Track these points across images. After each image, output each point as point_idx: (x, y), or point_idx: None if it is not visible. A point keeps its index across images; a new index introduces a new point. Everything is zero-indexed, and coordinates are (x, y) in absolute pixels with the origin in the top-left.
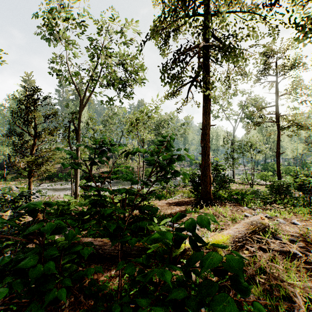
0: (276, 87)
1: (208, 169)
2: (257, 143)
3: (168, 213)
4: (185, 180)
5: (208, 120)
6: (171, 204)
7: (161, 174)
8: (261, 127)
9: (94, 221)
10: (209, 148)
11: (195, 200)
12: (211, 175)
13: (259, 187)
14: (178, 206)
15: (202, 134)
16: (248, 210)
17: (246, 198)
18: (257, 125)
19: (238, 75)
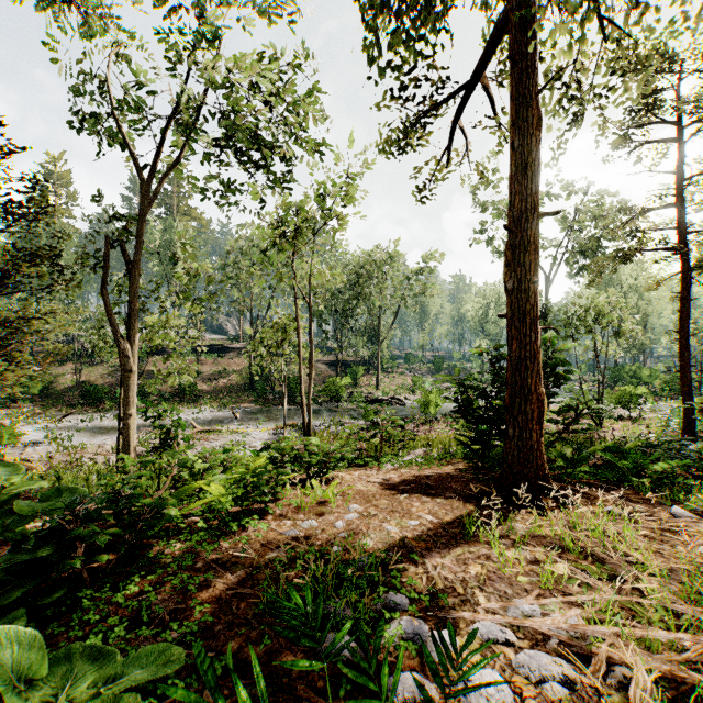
0: (677, 157)
1: (535, 371)
2: (615, 312)
3: (395, 538)
4: (427, 407)
5: (534, 196)
6: (401, 489)
7: (365, 391)
8: (605, 281)
9: (23, 618)
10: (536, 295)
11: (478, 472)
12: (543, 390)
13: (615, 426)
14: (424, 499)
15: (511, 245)
16: (697, 523)
17: (656, 468)
18: (622, 259)
19: (613, 73)
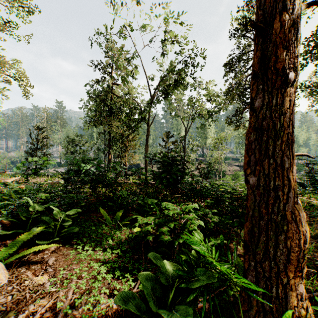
0: None
1: None
2: None
3: None
4: None
5: None
6: None
7: None
8: None
9: None
10: None
11: None
12: None
13: None
14: None
15: None
16: None
17: None
18: None
19: None
